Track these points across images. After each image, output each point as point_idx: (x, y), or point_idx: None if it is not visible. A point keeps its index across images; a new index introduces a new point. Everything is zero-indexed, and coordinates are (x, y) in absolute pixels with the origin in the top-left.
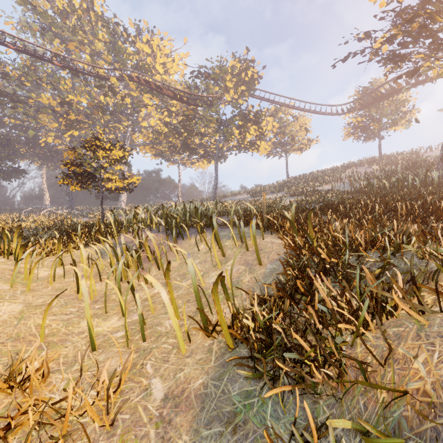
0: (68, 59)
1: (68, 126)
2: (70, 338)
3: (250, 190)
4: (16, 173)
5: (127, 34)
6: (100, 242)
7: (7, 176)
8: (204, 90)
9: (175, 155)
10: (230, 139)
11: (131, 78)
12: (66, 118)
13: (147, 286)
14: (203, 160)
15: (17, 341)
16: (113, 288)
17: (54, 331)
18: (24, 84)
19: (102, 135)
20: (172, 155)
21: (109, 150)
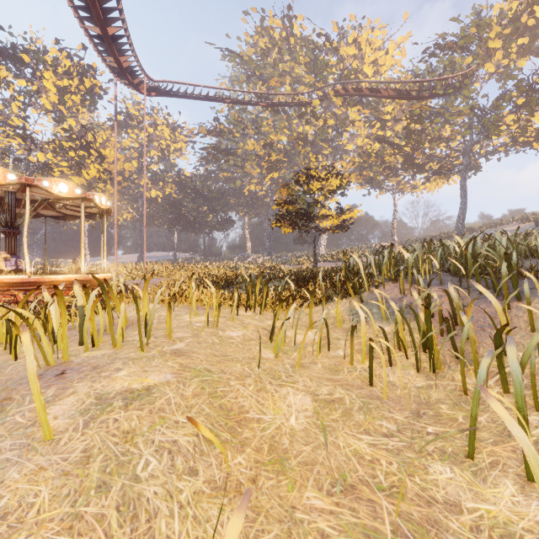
0: (272, 96)
1: (269, 168)
2: (441, 519)
3: (528, 215)
4: (227, 223)
5: (330, 43)
6: (344, 296)
7: (221, 227)
8: (443, 71)
9: (389, 179)
10: (495, 134)
11: (335, 93)
12: (267, 160)
13: (512, 401)
14: (435, 179)
15: (349, 494)
16: (426, 386)
17: (393, 480)
18: (234, 136)
19: (315, 164)
20: (384, 180)
21: (322, 180)
